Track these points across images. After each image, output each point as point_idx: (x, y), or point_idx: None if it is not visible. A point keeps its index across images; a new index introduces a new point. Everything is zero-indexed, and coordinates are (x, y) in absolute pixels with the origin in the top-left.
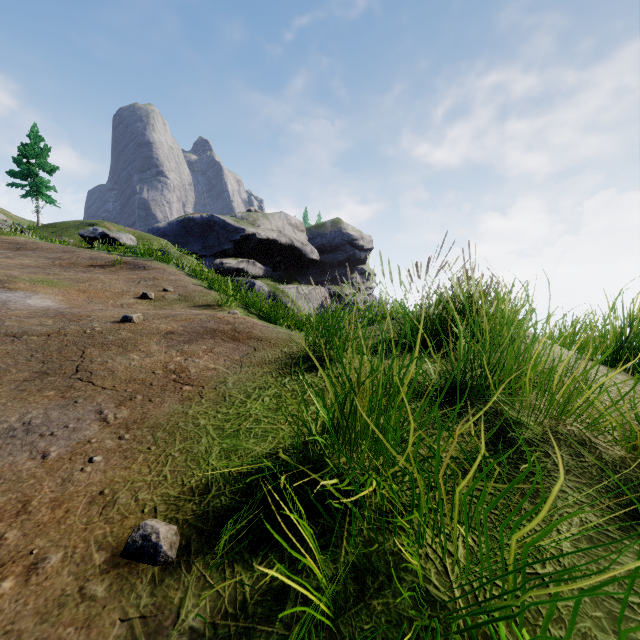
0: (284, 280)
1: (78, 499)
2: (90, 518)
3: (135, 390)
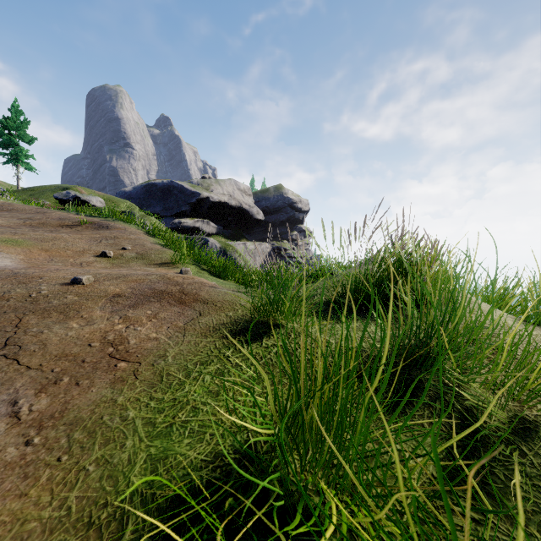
0: (234, 237)
1: None
2: None
3: (63, 369)
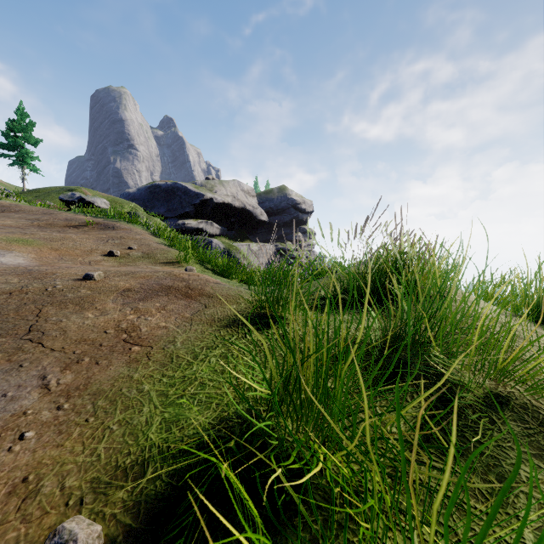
0: (237, 238)
1: None
2: (5, 515)
3: (83, 351)
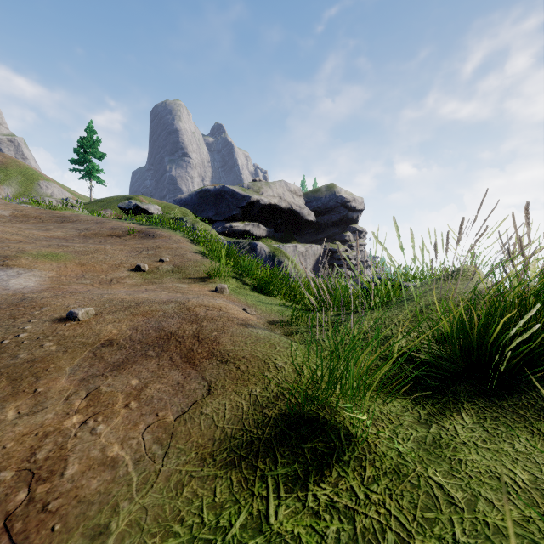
0: (284, 239)
1: None
2: None
3: None
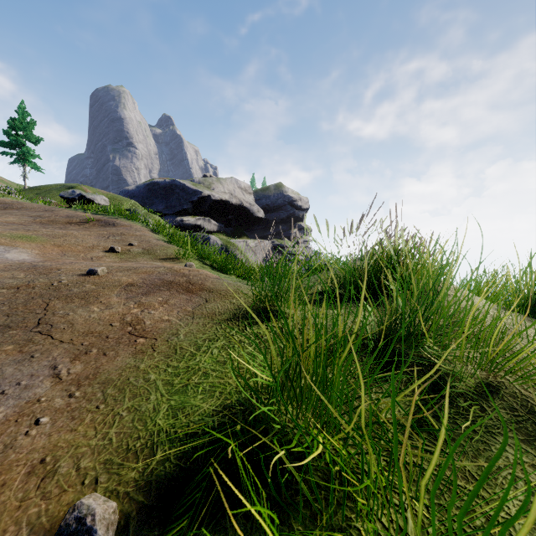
0: (235, 235)
1: (17, 469)
2: (26, 493)
3: (91, 343)
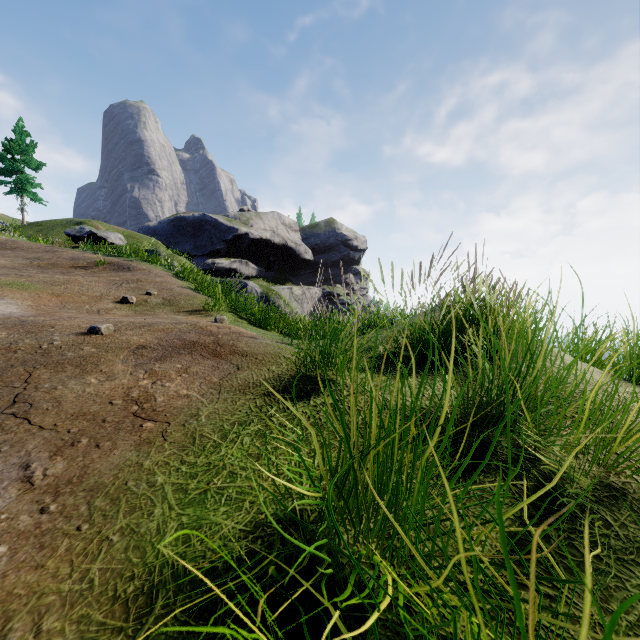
0: (277, 280)
1: None
2: None
3: (81, 430)
